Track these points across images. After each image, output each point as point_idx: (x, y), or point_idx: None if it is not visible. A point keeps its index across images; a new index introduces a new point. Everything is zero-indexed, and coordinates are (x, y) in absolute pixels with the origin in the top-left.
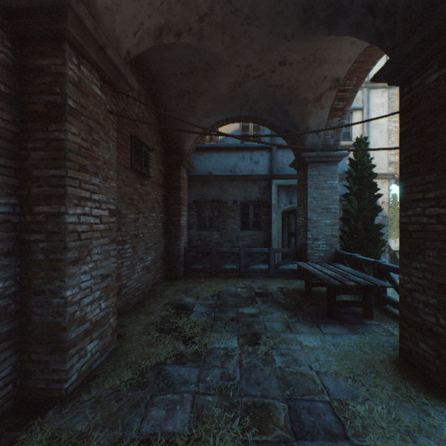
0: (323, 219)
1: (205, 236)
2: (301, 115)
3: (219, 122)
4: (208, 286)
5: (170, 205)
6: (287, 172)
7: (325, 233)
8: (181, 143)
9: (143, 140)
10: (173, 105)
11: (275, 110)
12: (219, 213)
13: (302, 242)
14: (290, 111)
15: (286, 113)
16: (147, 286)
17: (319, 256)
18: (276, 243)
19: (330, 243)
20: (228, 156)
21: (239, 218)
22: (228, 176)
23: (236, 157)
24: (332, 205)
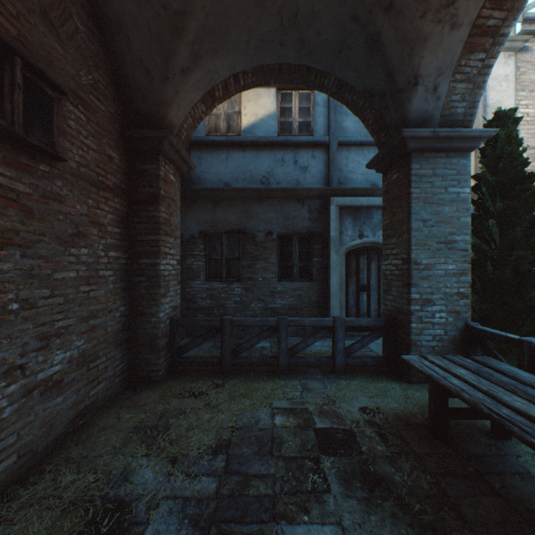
0: (442, 262)
1: (218, 291)
2: (408, 43)
3: (239, 76)
4: (209, 410)
5: (137, 233)
6: (355, 185)
7: (444, 289)
8: (159, 107)
9: (25, 51)
10: (130, 6)
11: (352, 38)
12: (243, 252)
13: (398, 306)
14: (386, 33)
15: (376, 42)
16: (48, 429)
17: (434, 335)
18: (337, 303)
19: (455, 309)
20: (257, 157)
21: (275, 261)
22: (258, 190)
23: (271, 158)
24: (458, 234)
